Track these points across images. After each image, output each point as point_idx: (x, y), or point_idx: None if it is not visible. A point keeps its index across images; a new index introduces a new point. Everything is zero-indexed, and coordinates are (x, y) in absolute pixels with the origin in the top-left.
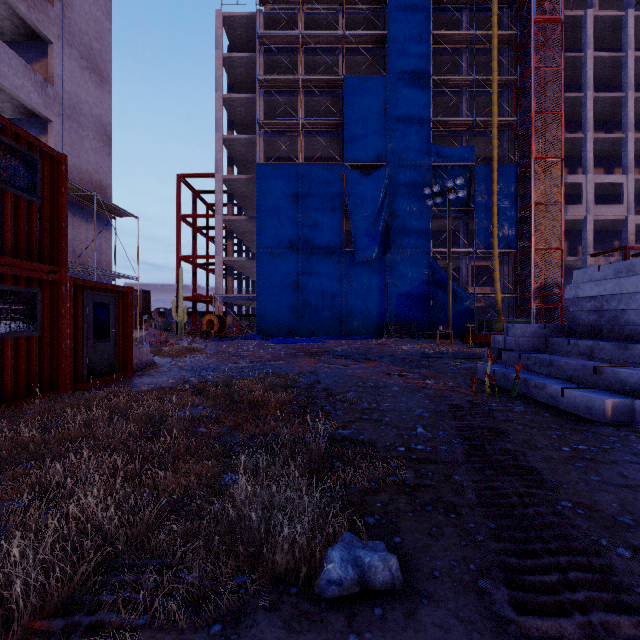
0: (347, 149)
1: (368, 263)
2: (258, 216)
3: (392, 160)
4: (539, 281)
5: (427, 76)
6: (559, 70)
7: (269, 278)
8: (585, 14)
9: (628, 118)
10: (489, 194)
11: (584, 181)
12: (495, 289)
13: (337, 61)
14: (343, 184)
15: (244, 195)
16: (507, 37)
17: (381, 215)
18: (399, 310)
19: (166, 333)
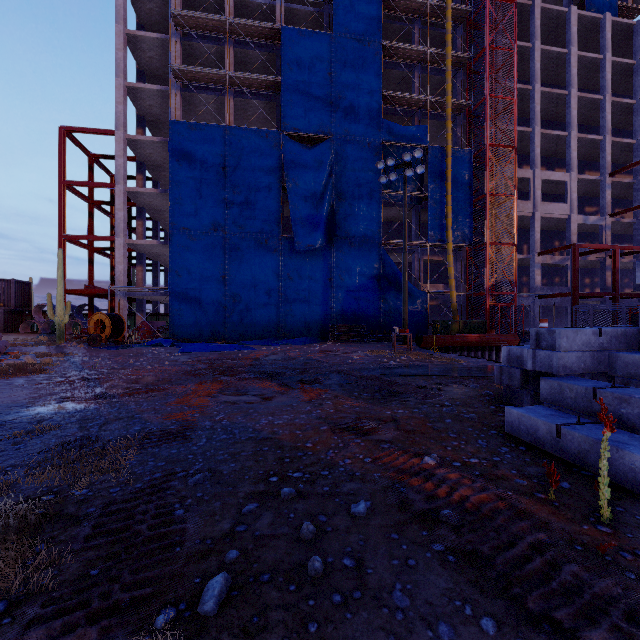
0: (286, 115)
1: (311, 253)
2: (172, 188)
3: (338, 133)
4: (493, 278)
5: (377, 41)
6: (513, 53)
7: (186, 267)
8: (533, 4)
9: (571, 116)
10: (443, 181)
11: (532, 176)
12: (450, 286)
13: (274, 12)
14: (281, 156)
15: (159, 165)
16: (460, 12)
17: (326, 196)
18: (346, 309)
19: (46, 337)
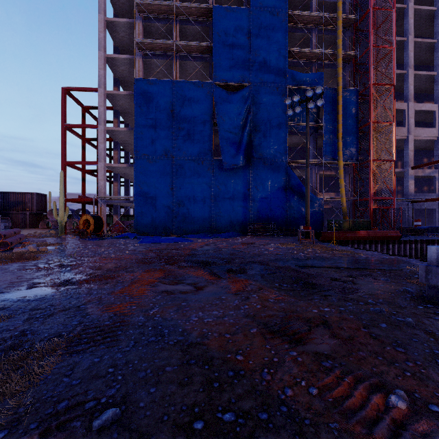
0: (216, 70)
1: (234, 170)
2: (136, 126)
3: (255, 81)
4: (376, 187)
5: (284, 11)
6: (392, 12)
7: (146, 182)
8: None
9: None
10: (335, 114)
11: (406, 108)
12: (341, 193)
13: None
14: (212, 100)
15: (128, 112)
16: None
17: (245, 128)
18: (261, 211)
19: (54, 231)
